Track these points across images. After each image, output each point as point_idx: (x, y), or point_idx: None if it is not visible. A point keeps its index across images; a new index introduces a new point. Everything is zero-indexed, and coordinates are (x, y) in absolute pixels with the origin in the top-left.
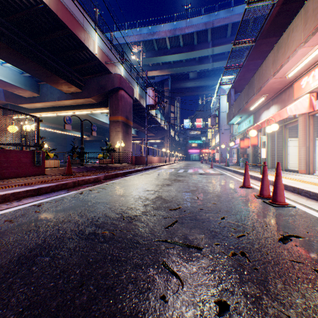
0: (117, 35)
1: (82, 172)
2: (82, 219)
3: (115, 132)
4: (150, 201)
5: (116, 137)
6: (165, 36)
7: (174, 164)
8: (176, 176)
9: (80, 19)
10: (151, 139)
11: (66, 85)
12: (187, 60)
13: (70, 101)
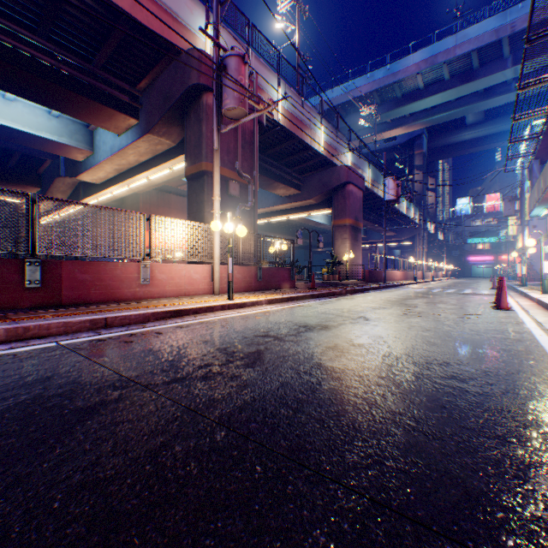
0: (335, 92)
1: (319, 287)
2: (356, 306)
3: (340, 240)
4: (394, 304)
5: (342, 247)
6: (415, 73)
7: (430, 282)
8: (423, 294)
9: (307, 121)
10: (389, 242)
11: (285, 189)
12: (459, 98)
13: (286, 205)
